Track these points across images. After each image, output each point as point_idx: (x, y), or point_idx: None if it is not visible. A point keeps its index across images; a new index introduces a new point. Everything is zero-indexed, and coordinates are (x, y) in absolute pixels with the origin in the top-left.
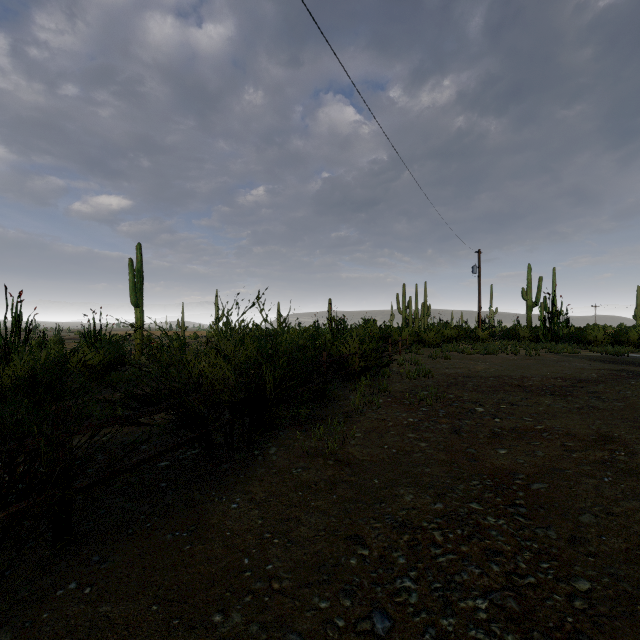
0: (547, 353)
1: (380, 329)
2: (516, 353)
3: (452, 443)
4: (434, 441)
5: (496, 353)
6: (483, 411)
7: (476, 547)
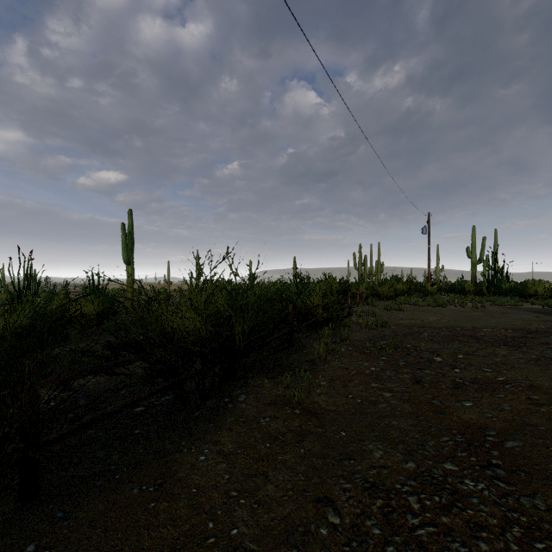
0: (492, 305)
1: (339, 284)
2: (463, 305)
3: (416, 394)
4: (397, 391)
5: (445, 305)
6: (441, 361)
7: (458, 519)
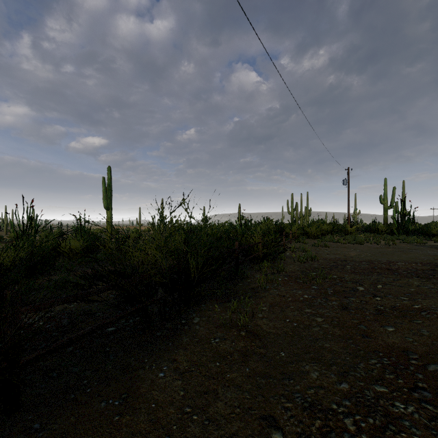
0: (401, 243)
1: (276, 225)
2: (378, 243)
3: (344, 319)
4: (328, 316)
5: (363, 243)
6: (363, 290)
7: None
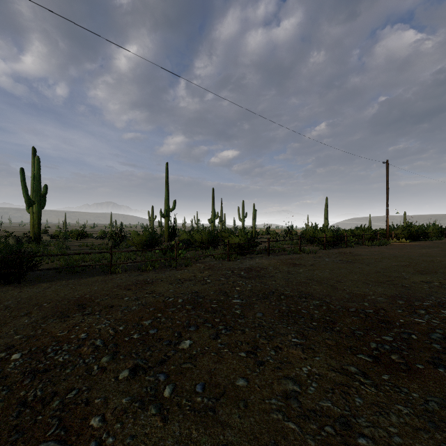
0: None
1: (441, 228)
2: None
3: None
4: None
5: None
6: None
7: None
